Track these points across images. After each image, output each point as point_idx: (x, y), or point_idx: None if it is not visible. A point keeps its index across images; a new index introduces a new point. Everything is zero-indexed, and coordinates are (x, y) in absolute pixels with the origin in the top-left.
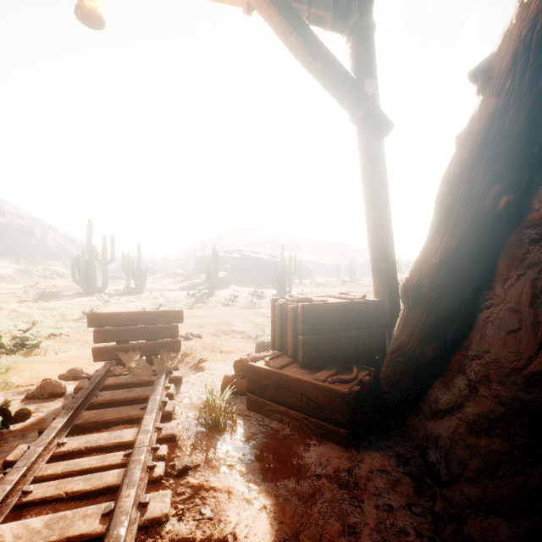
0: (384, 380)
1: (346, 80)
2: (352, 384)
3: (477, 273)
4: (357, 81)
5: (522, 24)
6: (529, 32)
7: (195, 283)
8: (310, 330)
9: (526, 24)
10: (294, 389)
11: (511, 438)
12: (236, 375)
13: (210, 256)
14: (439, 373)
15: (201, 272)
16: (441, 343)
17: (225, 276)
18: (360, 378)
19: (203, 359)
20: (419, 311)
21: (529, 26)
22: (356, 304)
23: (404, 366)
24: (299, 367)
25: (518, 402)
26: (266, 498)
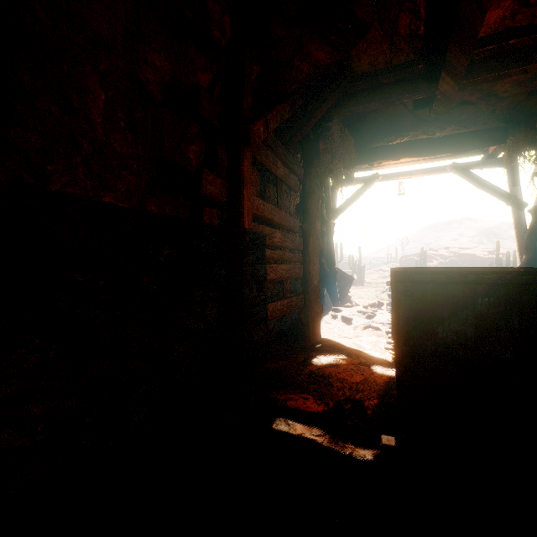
0: None
1: (500, 193)
2: None
3: None
4: (509, 187)
5: (534, 204)
6: (536, 207)
7: None
8: None
9: (535, 205)
10: None
11: None
12: None
13: (414, 254)
14: None
15: None
16: None
17: None
18: None
19: None
20: None
21: (536, 205)
22: None
23: None
24: None
25: None
26: None
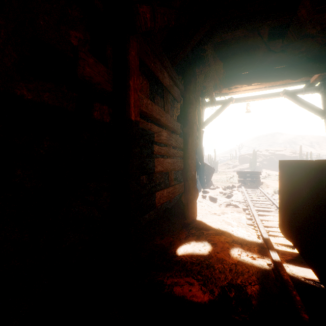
0: None
1: (317, 110)
2: None
3: None
4: (323, 106)
5: None
6: None
7: (240, 168)
8: None
9: None
10: None
11: None
12: None
13: (247, 154)
14: None
15: (242, 163)
16: None
17: (258, 165)
18: None
19: (267, 185)
20: None
21: None
22: None
23: None
24: None
25: None
26: None
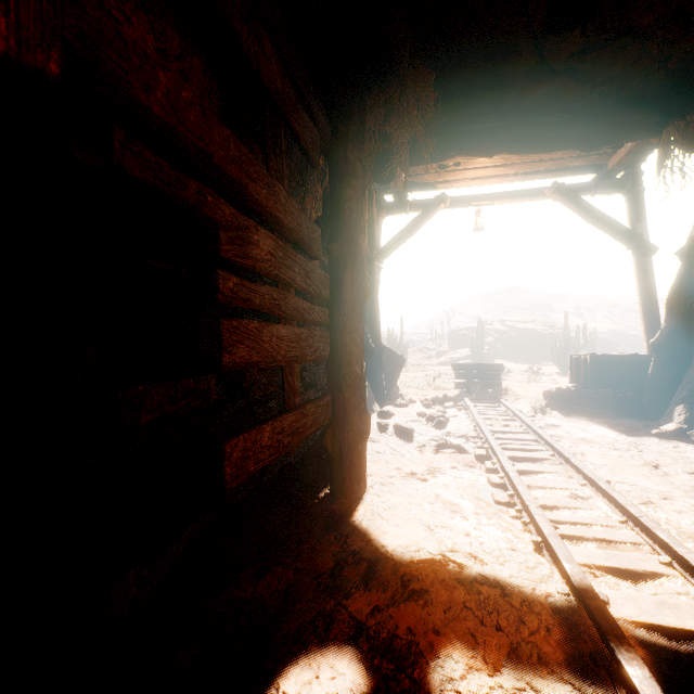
0: (644, 398)
1: (620, 230)
2: (619, 394)
3: (691, 338)
4: (631, 223)
5: (690, 242)
6: (692, 245)
7: (453, 358)
8: (594, 369)
9: (691, 242)
10: (584, 397)
11: (687, 401)
12: (544, 399)
13: (466, 328)
14: (676, 390)
15: (455, 346)
16: (675, 373)
17: (487, 351)
18: (626, 393)
19: (516, 395)
20: (660, 357)
21: (692, 243)
22: (627, 357)
23: (655, 388)
24: (588, 390)
25: (693, 388)
26: (572, 423)
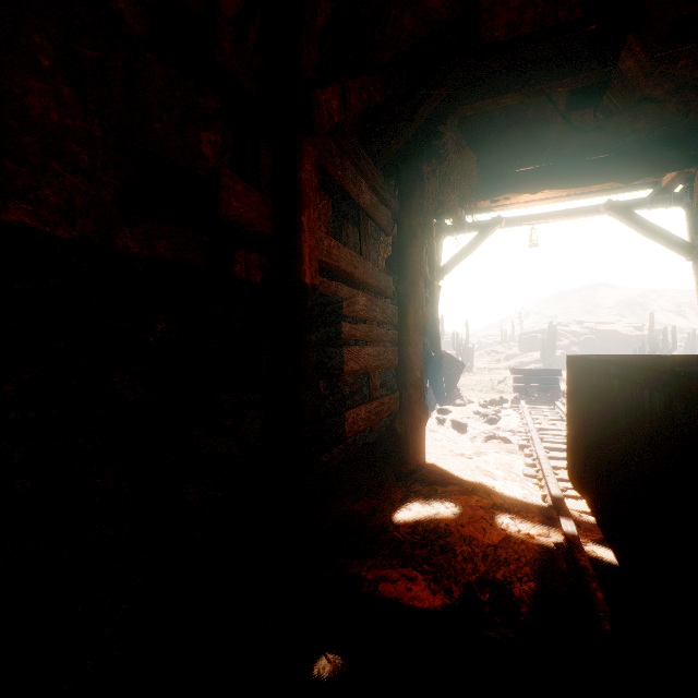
0: None
1: (677, 243)
2: None
3: None
4: (689, 235)
5: None
6: None
7: (522, 362)
8: None
9: None
10: None
11: None
12: None
13: (538, 330)
14: None
15: (526, 350)
16: None
17: (561, 355)
18: None
19: None
20: None
21: None
22: None
23: None
24: None
25: None
26: None
